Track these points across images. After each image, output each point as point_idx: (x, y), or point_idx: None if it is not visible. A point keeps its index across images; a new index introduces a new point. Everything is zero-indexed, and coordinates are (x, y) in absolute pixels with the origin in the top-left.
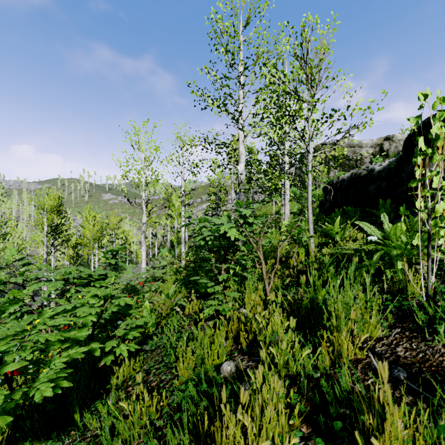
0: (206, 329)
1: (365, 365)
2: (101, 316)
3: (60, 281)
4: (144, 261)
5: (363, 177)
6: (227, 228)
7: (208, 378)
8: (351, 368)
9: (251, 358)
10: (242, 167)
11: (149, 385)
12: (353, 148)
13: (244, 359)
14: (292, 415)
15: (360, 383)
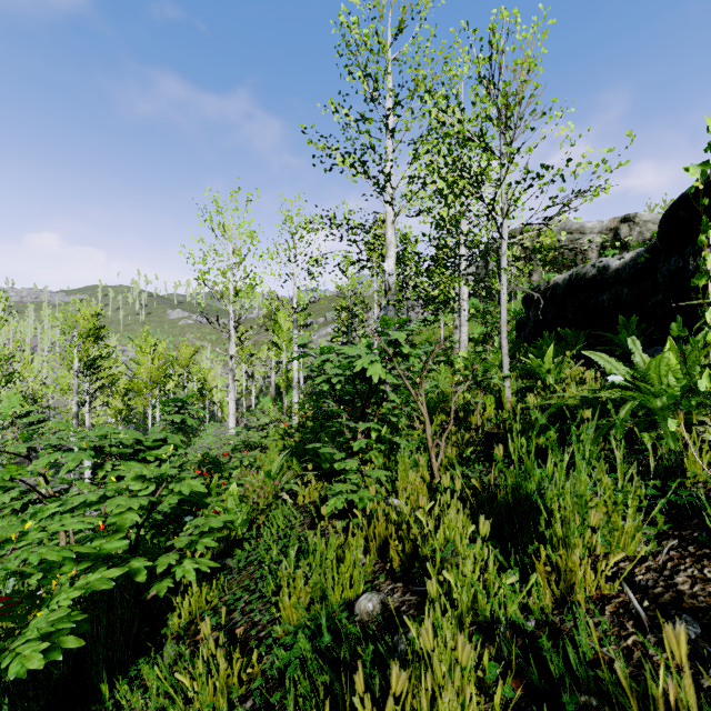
0: (331, 538)
1: (618, 608)
2: (150, 511)
3: (86, 450)
4: (232, 417)
5: (590, 280)
6: (366, 363)
7: (334, 625)
8: (592, 614)
9: (408, 587)
10: (391, 264)
11: (232, 631)
12: (570, 235)
13: (396, 588)
14: (487, 703)
15: (612, 643)
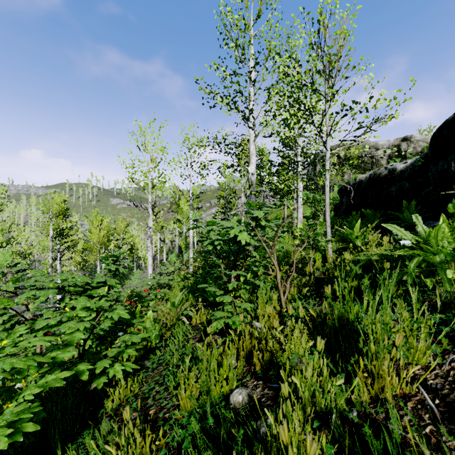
0: (213, 350)
1: (417, 404)
2: (92, 331)
3: (52, 289)
4: (150, 266)
5: (383, 178)
6: (237, 231)
7: (216, 411)
8: (398, 408)
9: (266, 384)
10: (253, 168)
11: (147, 412)
12: (369, 149)
13: (258, 385)
14: None
15: (414, 431)
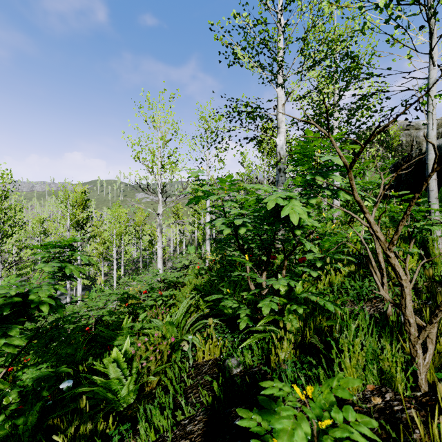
0: None
1: None
2: None
3: None
4: (160, 259)
5: None
6: (280, 198)
7: None
8: None
9: None
10: (282, 139)
11: None
12: (407, 131)
13: None
14: None
15: None
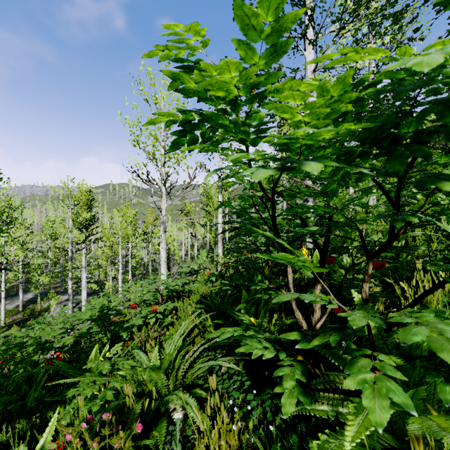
0: None
1: None
2: None
3: None
4: (163, 263)
5: None
6: None
7: None
8: None
9: None
10: None
11: None
12: None
13: None
14: None
15: None
